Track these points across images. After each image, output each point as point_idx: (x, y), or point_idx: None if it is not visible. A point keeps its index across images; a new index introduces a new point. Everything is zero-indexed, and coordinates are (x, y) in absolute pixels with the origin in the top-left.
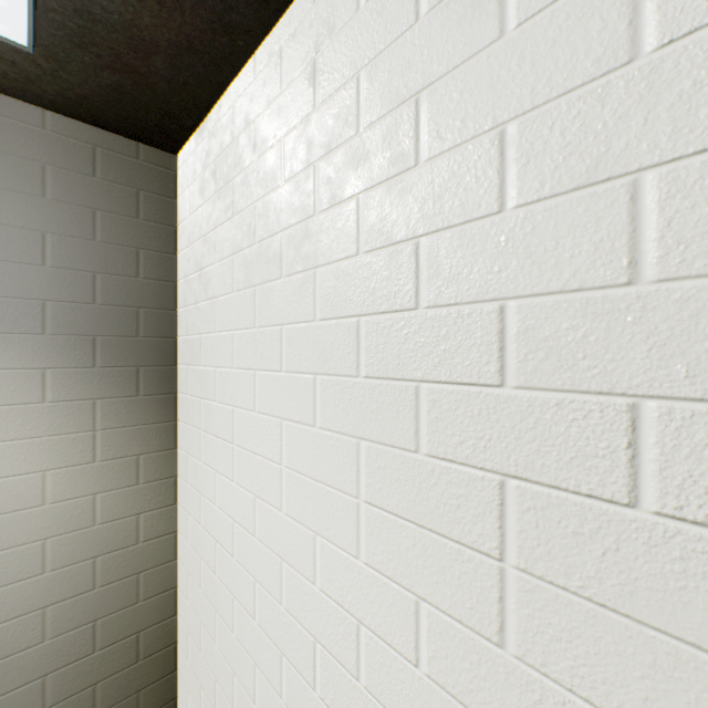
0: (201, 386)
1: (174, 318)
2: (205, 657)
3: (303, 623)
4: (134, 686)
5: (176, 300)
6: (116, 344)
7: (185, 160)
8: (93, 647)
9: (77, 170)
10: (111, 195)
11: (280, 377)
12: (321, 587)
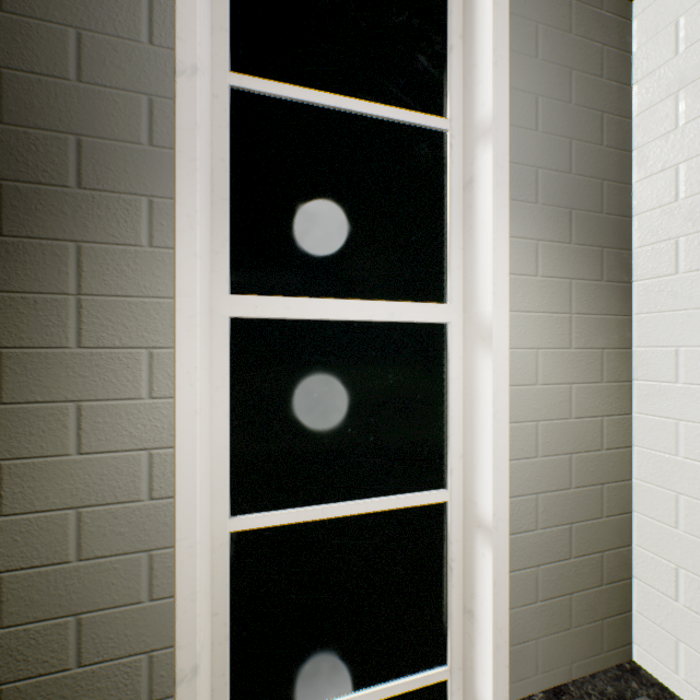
0: None
1: (628, 194)
2: None
3: None
4: (597, 611)
5: (630, 173)
6: (584, 220)
7: None
8: (568, 552)
9: (557, 28)
10: (580, 53)
11: None
12: None
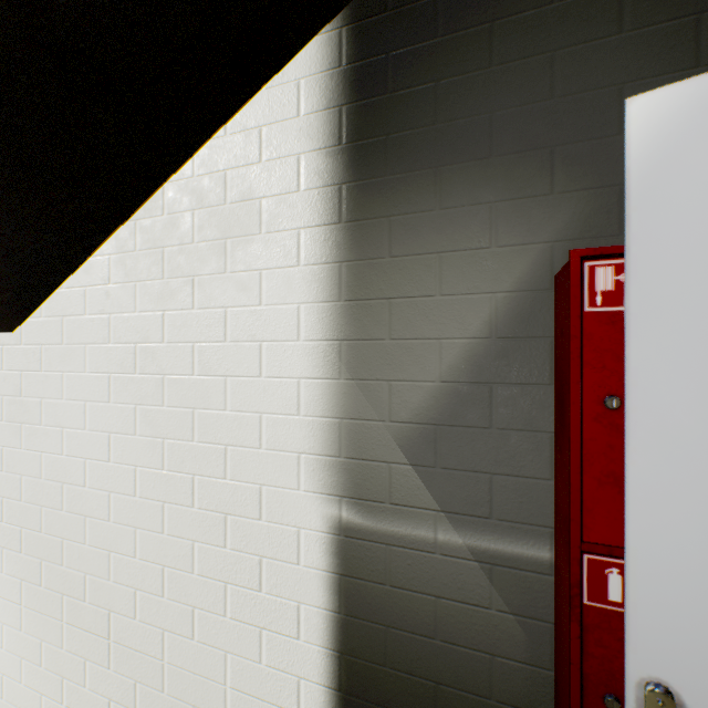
0: None
1: None
2: None
3: None
4: None
5: None
6: None
7: None
8: None
9: None
10: None
11: None
12: None
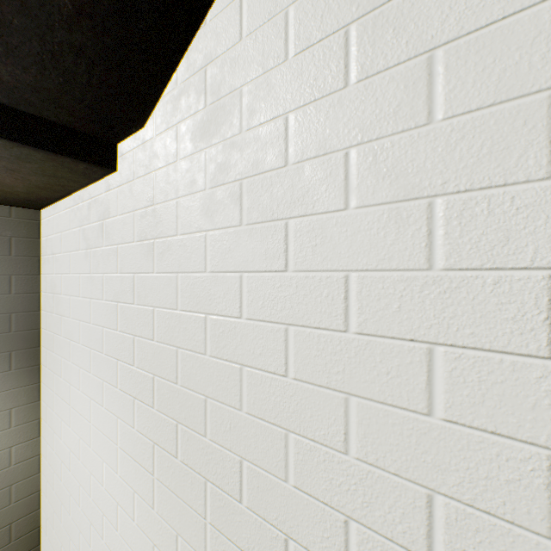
0: (54, 365)
1: (38, 316)
2: (56, 533)
3: (99, 506)
4: None
5: (40, 304)
6: None
7: (45, 217)
8: None
9: None
10: None
11: (90, 376)
12: (105, 488)
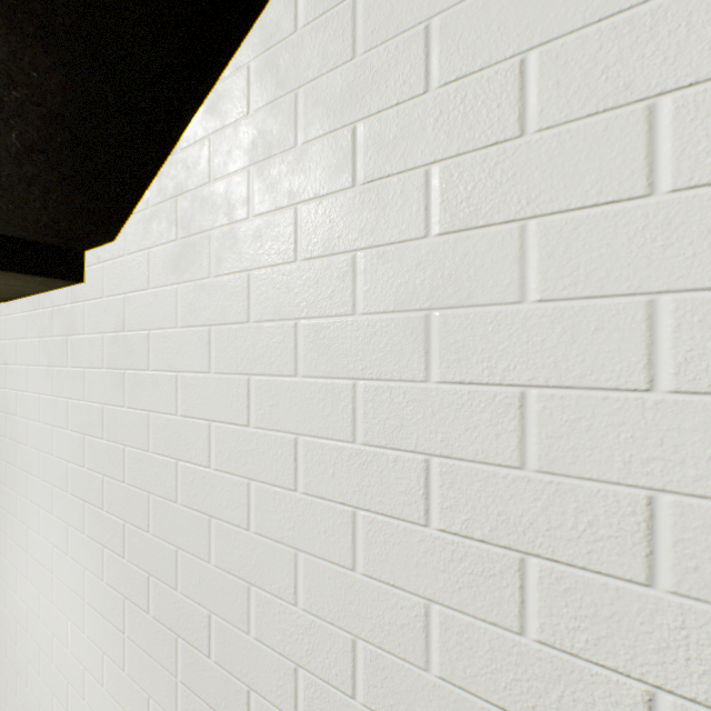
0: (8, 503)
1: None
2: (10, 710)
3: (64, 673)
4: None
5: None
6: None
7: None
8: None
9: None
10: None
11: (53, 518)
12: (71, 651)
